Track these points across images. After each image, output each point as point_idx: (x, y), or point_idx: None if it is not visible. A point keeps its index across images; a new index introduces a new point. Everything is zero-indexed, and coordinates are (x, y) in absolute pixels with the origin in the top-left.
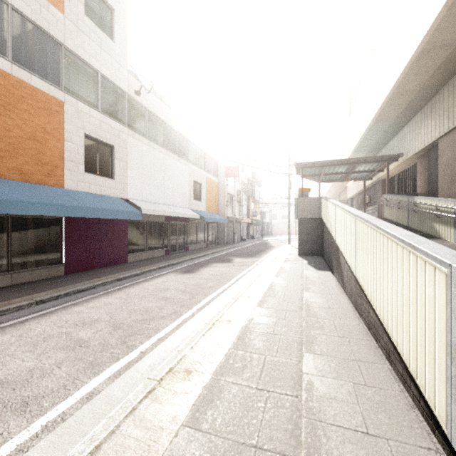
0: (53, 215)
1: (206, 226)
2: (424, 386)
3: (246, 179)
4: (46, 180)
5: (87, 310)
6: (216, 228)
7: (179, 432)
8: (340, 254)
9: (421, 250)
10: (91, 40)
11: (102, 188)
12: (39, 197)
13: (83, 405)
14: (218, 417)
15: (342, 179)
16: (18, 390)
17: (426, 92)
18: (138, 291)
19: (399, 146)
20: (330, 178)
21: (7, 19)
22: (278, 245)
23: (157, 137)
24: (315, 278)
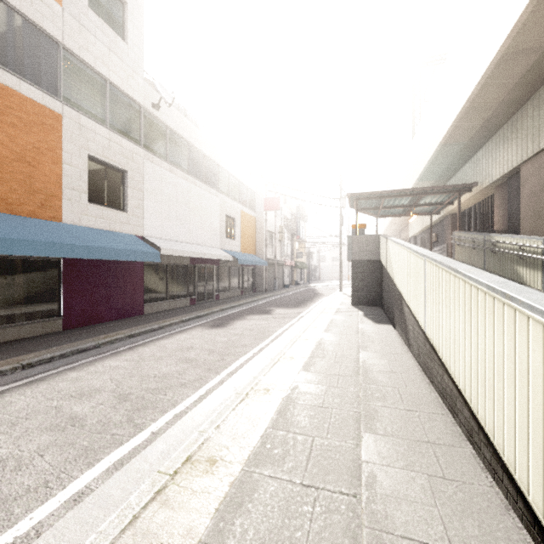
0: (47, 256)
1: (241, 269)
2: (526, 485)
3: (289, 214)
4: (39, 212)
5: (88, 376)
6: (253, 272)
7: None
8: (403, 303)
9: (522, 302)
10: (97, 39)
11: (112, 223)
12: (29, 233)
13: (68, 511)
14: (249, 529)
15: (404, 213)
16: None
17: (506, 108)
18: (154, 350)
19: (472, 174)
20: (390, 212)
21: None
22: (328, 292)
23: (180, 161)
24: (373, 334)
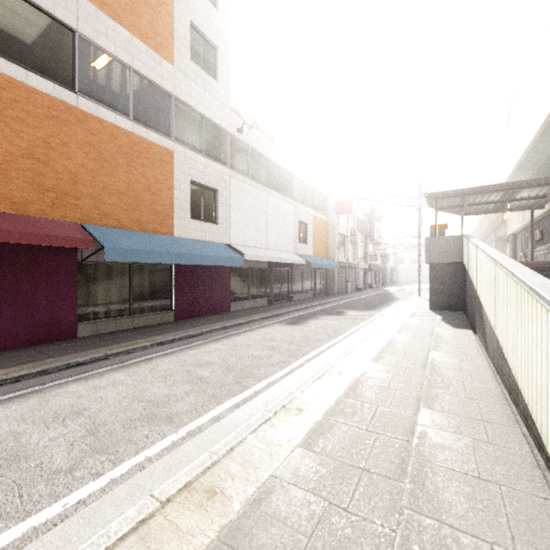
0: (167, 263)
1: (313, 272)
2: (546, 440)
3: (362, 215)
4: (159, 229)
5: (201, 353)
6: (325, 275)
7: (294, 449)
8: (482, 307)
9: (544, 298)
10: (197, 84)
11: (207, 234)
12: (155, 246)
13: (213, 424)
14: (328, 445)
15: (496, 209)
16: (162, 408)
17: None
18: (244, 339)
19: None
20: (478, 209)
21: (129, 82)
22: (405, 297)
23: (259, 176)
24: (448, 337)
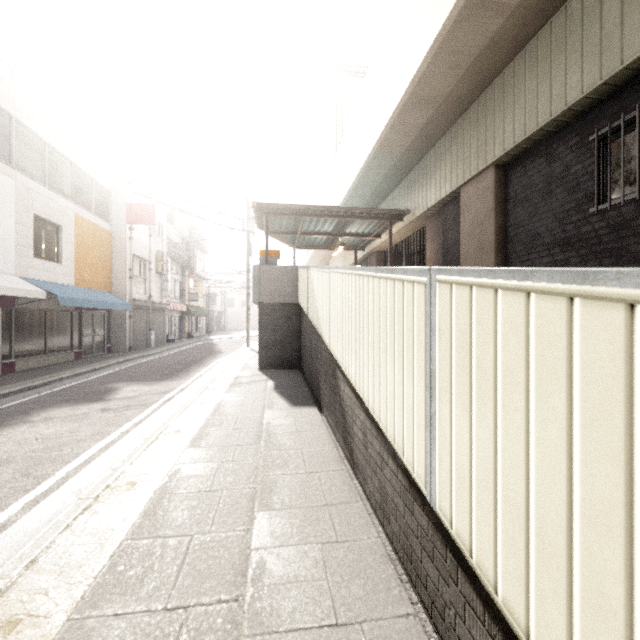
0: None
1: (78, 315)
2: None
3: (178, 238)
4: None
5: None
6: (108, 320)
7: None
8: (340, 377)
9: None
10: None
11: None
12: None
13: None
14: None
15: (326, 245)
16: None
17: (449, 109)
18: None
19: (403, 201)
20: (311, 242)
21: None
22: (231, 348)
23: None
24: (287, 436)
